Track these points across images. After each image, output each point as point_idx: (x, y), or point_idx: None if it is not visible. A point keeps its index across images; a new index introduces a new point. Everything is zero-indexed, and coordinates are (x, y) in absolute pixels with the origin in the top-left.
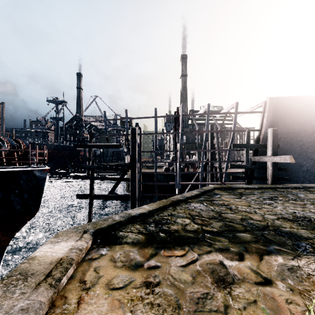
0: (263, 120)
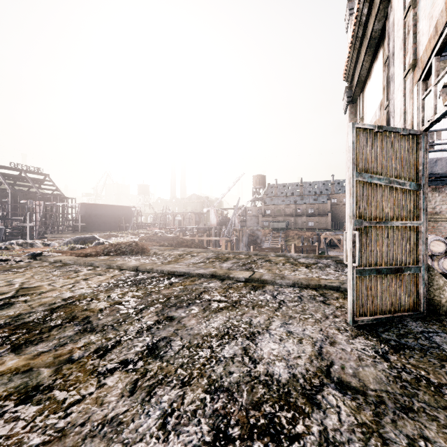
0: (78, 210)
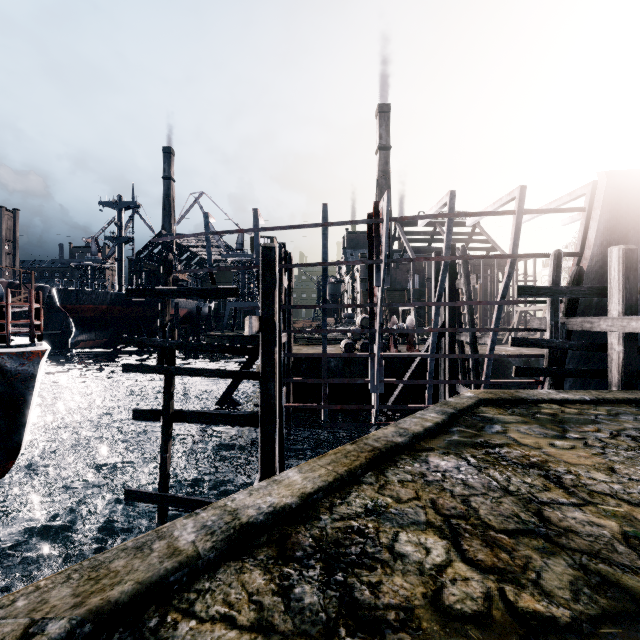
0: (586, 230)
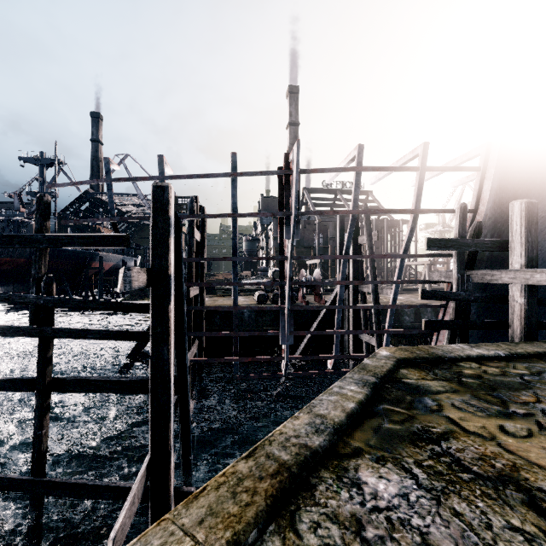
0: (480, 188)
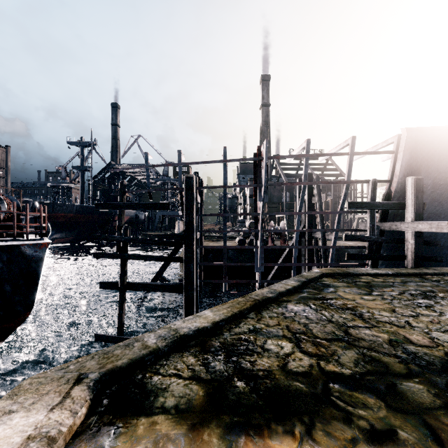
0: (394, 165)
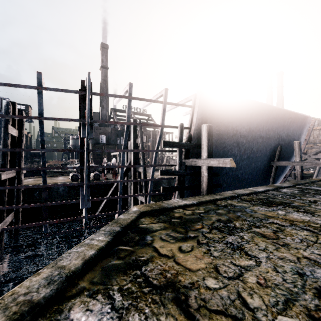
0: (192, 117)
